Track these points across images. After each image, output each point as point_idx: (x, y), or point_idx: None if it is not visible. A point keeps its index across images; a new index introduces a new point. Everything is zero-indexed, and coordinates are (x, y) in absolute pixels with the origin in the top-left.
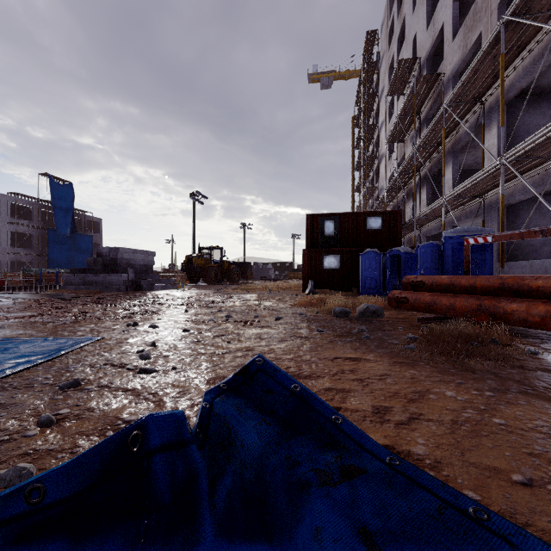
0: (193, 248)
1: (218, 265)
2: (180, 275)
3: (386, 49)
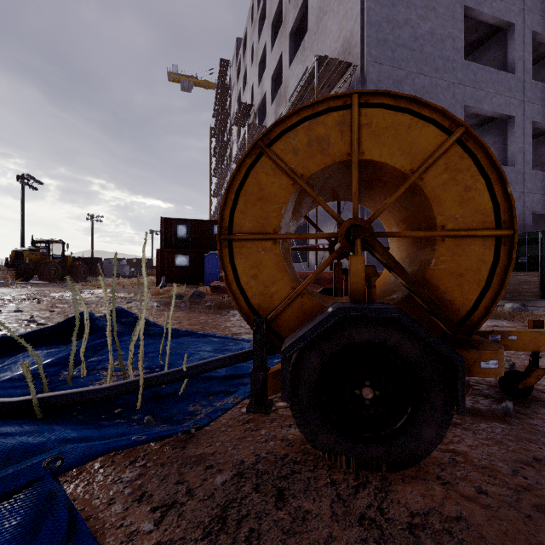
0: (22, 240)
1: (59, 261)
2: (5, 272)
3: (235, 81)
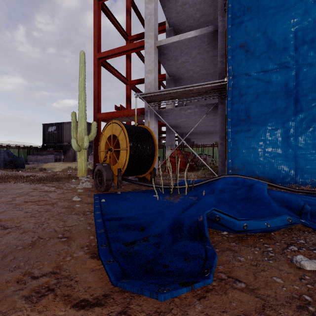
0: None
1: None
2: None
3: None
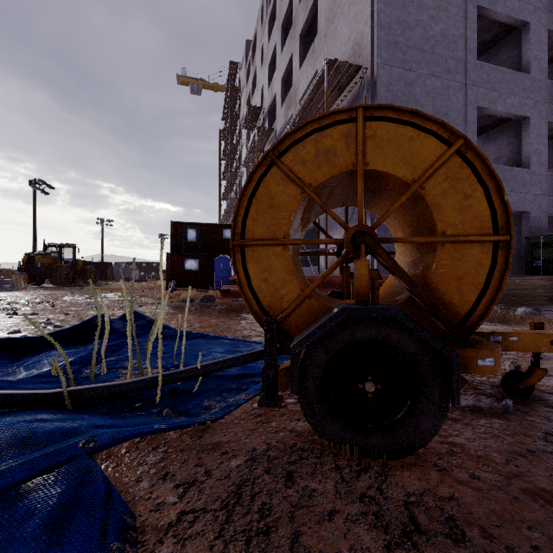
0: (33, 244)
1: (70, 265)
2: (18, 276)
3: (245, 84)
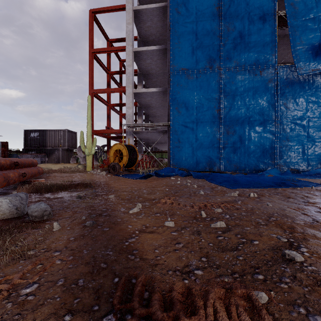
0: None
1: None
2: None
3: None
